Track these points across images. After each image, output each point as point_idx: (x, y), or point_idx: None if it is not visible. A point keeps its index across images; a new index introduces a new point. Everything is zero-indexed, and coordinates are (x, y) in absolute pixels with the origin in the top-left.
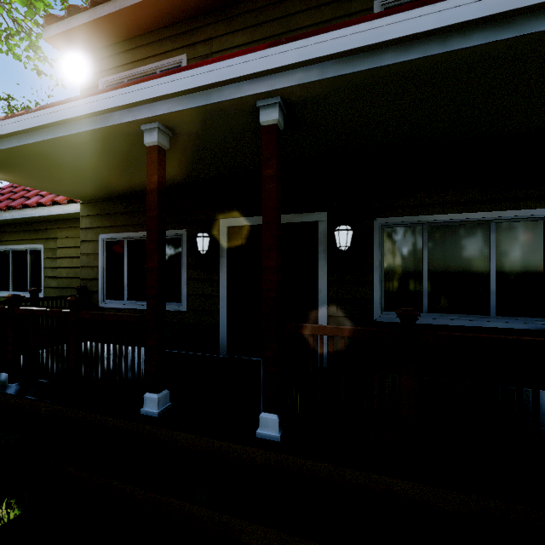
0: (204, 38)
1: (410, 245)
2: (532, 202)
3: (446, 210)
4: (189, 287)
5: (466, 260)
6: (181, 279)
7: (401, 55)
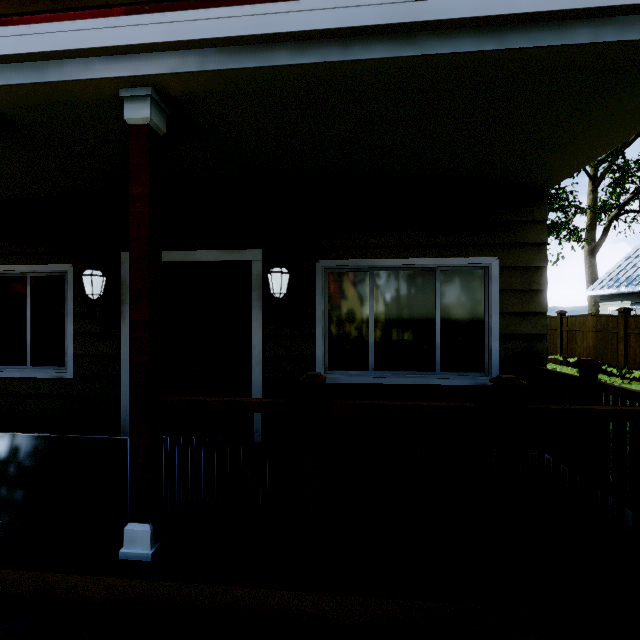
0: (99, 3)
1: (356, 293)
2: (474, 249)
3: (393, 254)
4: (77, 344)
5: (413, 310)
6: (66, 334)
7: (297, 56)
